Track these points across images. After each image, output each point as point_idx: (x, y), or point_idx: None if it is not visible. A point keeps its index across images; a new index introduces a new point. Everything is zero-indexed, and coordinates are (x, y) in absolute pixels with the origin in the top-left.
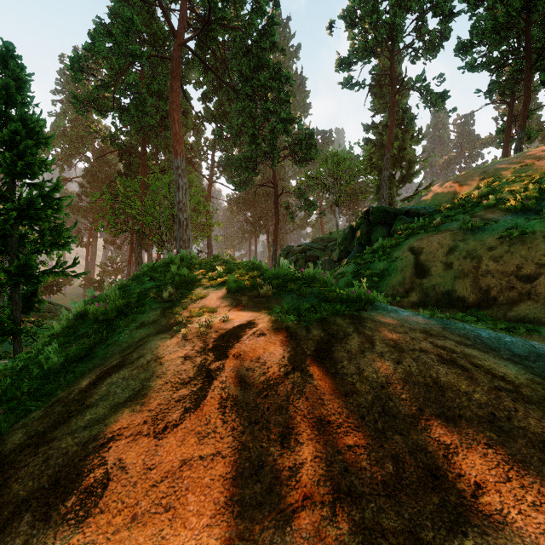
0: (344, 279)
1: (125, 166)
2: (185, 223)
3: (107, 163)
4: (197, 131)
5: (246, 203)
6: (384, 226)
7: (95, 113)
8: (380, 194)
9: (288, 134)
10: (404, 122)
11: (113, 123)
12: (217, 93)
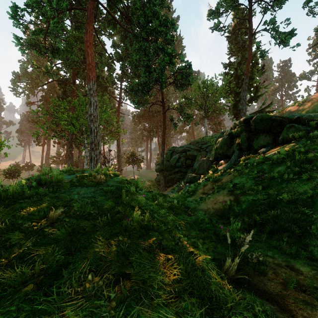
0: (247, 199)
1: (62, 92)
2: (95, 131)
3: (55, 92)
4: (110, 68)
5: (144, 117)
6: (267, 133)
7: (36, 53)
8: (235, 110)
9: (173, 64)
10: (252, 60)
11: (49, 60)
12: (123, 40)
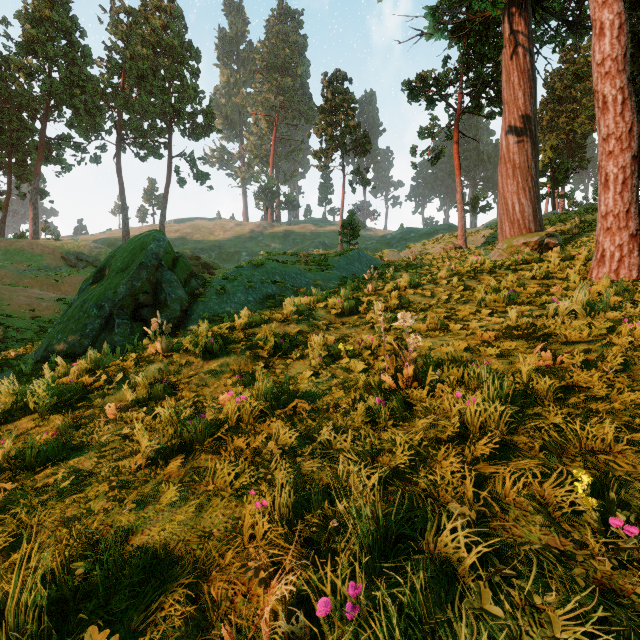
0: None
1: None
2: None
3: None
4: None
5: None
6: None
7: None
8: None
9: None
10: None
11: None
12: None
